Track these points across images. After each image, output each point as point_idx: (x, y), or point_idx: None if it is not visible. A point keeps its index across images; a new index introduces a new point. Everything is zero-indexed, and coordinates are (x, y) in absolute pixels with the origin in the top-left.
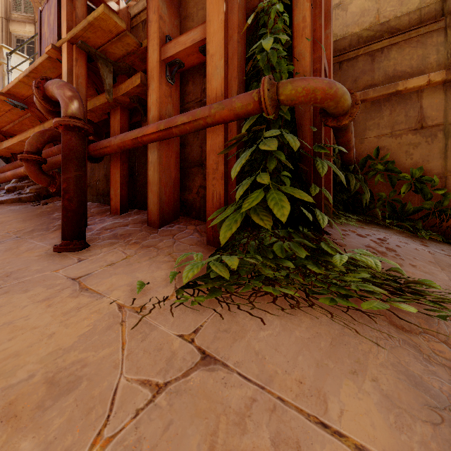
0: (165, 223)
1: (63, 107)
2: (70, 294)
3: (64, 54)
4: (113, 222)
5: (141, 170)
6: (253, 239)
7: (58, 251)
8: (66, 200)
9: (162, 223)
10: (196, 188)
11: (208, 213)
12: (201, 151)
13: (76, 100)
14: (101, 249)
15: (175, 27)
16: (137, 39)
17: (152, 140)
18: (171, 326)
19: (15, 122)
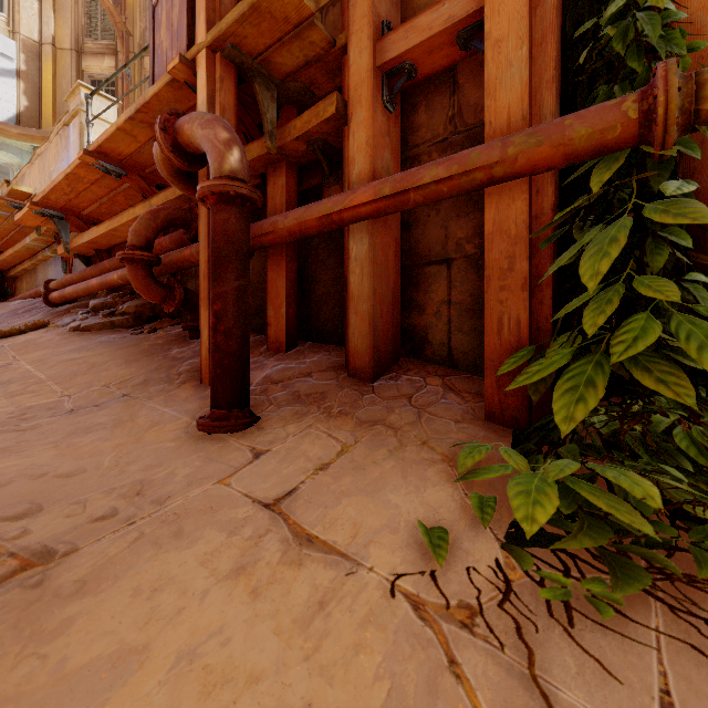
0: (381, 371)
1: (214, 160)
2: (283, 555)
3: (201, 71)
4: (280, 367)
5: (320, 272)
6: (636, 422)
7: (208, 430)
8: (221, 334)
9: (377, 371)
10: (434, 305)
11: (488, 358)
12: (445, 234)
13: (236, 146)
14: (284, 426)
15: (394, 7)
16: (328, 33)
17: (360, 217)
18: (586, 689)
19: (102, 200)
